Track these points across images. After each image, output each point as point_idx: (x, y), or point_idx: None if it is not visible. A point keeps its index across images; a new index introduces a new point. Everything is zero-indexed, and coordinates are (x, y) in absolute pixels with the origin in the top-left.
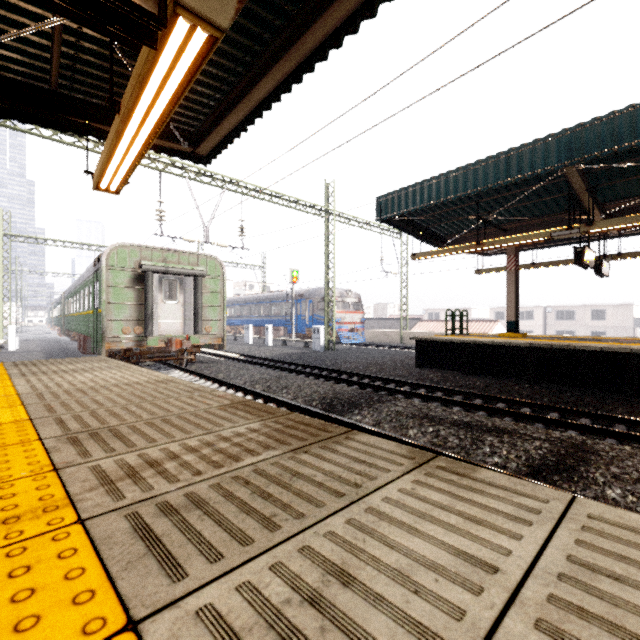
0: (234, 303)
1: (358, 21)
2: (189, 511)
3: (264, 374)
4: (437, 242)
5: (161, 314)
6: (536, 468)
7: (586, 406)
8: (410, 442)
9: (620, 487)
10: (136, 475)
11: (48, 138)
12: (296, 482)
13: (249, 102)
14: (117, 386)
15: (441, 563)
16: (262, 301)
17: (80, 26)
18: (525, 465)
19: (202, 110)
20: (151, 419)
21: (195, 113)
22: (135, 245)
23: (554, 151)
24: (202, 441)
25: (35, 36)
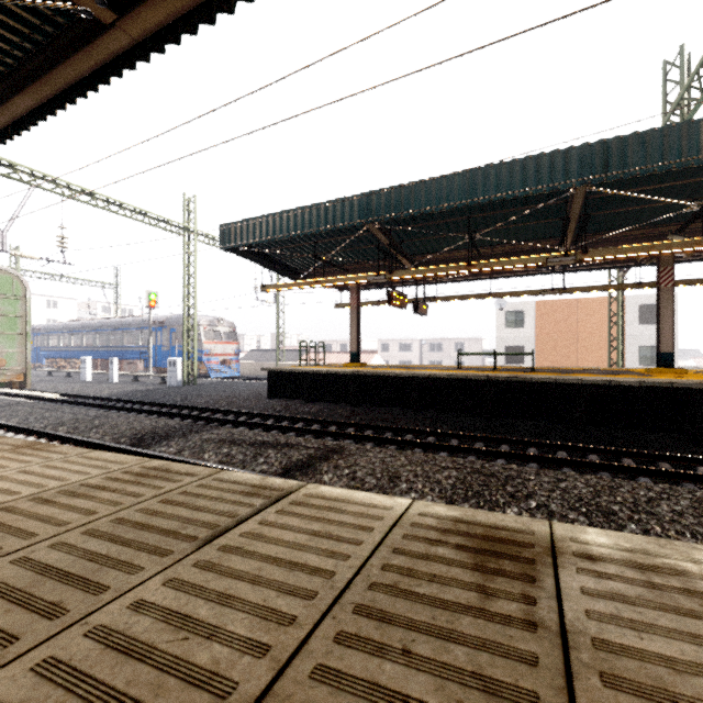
0: (71, 329)
1: (107, 76)
2: None
3: (80, 414)
4: (292, 275)
5: None
6: (288, 469)
7: (383, 421)
8: (193, 462)
9: (333, 473)
10: None
11: None
12: None
13: (8, 112)
14: None
15: None
16: (111, 328)
17: None
18: (282, 468)
19: None
20: None
21: None
22: None
23: (357, 210)
24: None
25: None
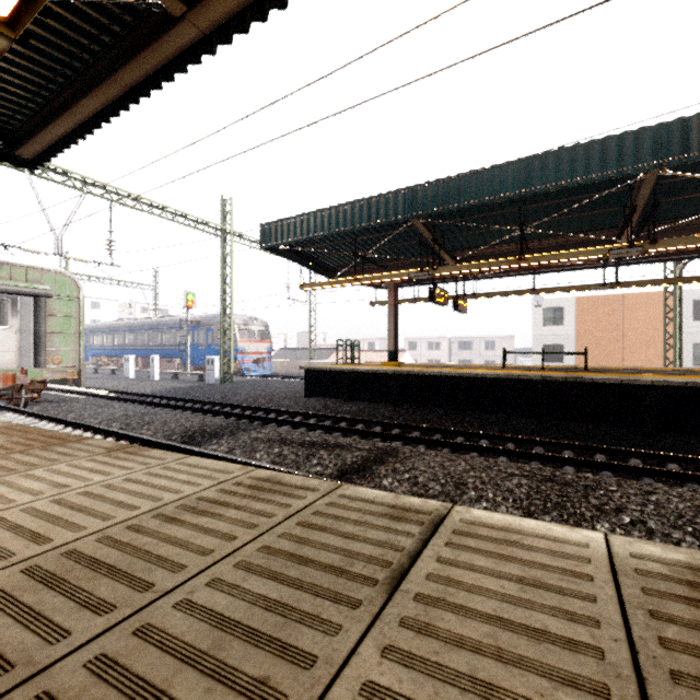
0: (114, 329)
1: (172, 72)
2: None
3: (130, 411)
4: (329, 273)
5: None
6: (344, 471)
7: (427, 422)
8: (248, 462)
9: (393, 477)
10: None
11: None
12: None
13: (74, 116)
14: None
15: (36, 489)
16: (151, 327)
17: None
18: (338, 470)
19: (19, 110)
20: None
21: (10, 111)
22: None
23: (401, 204)
24: None
25: None
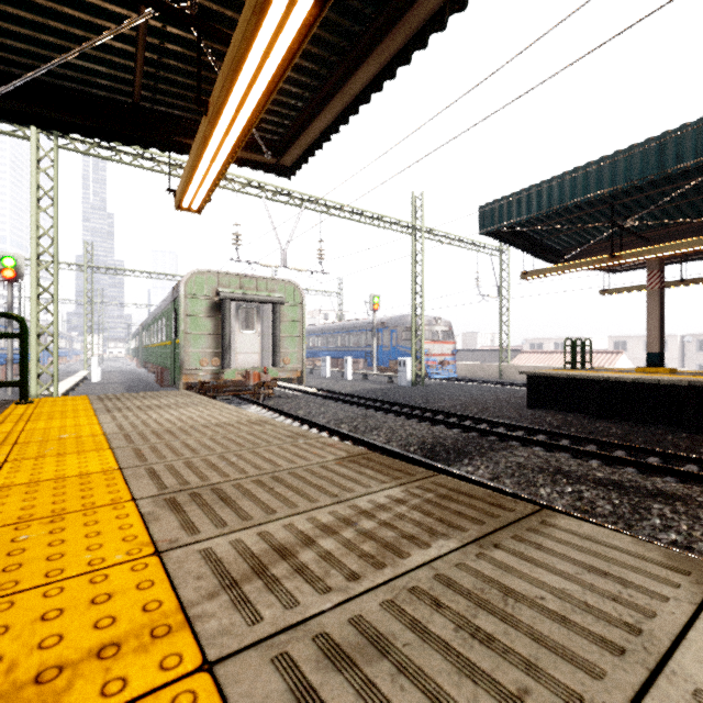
0: (309, 333)
1: None
2: (370, 661)
3: (348, 412)
4: (553, 257)
5: (238, 345)
6: None
7: None
8: (547, 505)
9: None
10: (266, 572)
11: (128, 164)
12: (518, 609)
13: (344, 96)
14: (207, 427)
15: None
16: (339, 331)
17: (164, 25)
18: None
19: (288, 113)
20: (258, 475)
21: (280, 118)
22: (212, 271)
23: None
24: (336, 515)
25: (119, 42)
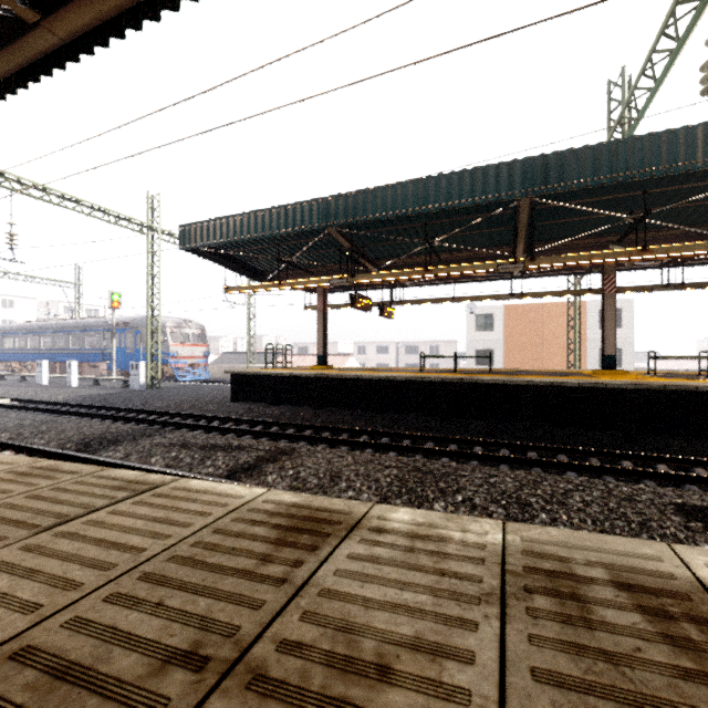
0: (27, 331)
1: (36, 74)
2: None
3: (27, 420)
4: (258, 277)
5: None
6: (234, 471)
7: (343, 423)
8: (137, 466)
9: (277, 474)
10: None
11: None
12: None
13: None
14: None
15: None
16: (71, 329)
17: None
18: (228, 470)
19: None
20: None
21: None
22: None
23: (316, 214)
24: None
25: None
